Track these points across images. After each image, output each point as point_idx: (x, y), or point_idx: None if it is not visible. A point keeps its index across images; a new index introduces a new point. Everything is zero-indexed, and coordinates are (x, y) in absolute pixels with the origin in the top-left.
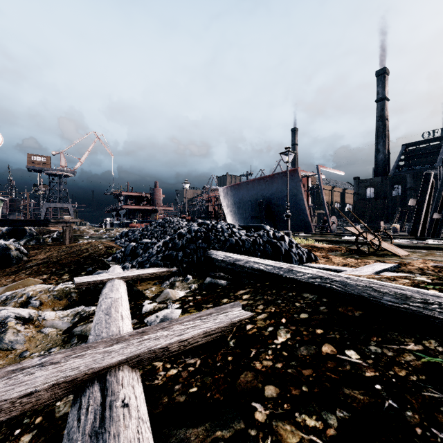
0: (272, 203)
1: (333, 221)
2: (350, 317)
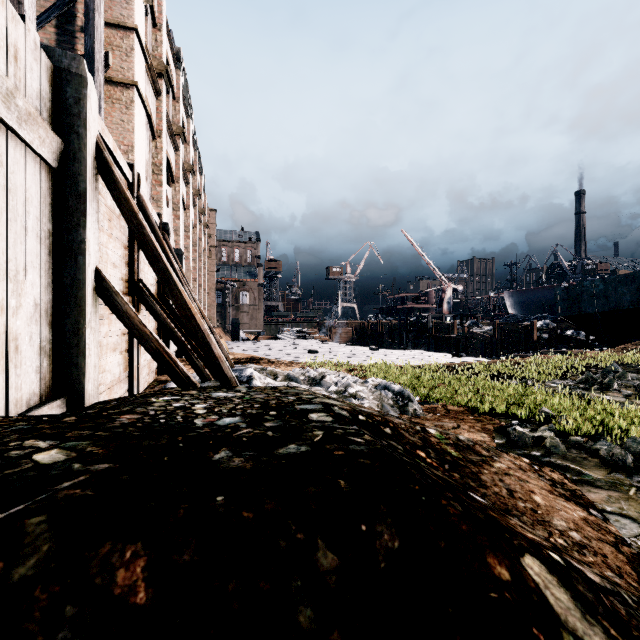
0: (553, 303)
1: None
2: None
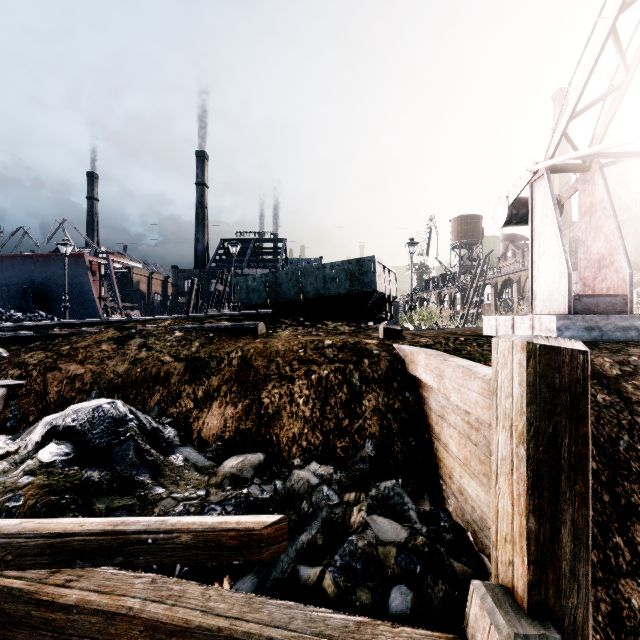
0: (47, 290)
1: (137, 315)
2: (68, 327)
